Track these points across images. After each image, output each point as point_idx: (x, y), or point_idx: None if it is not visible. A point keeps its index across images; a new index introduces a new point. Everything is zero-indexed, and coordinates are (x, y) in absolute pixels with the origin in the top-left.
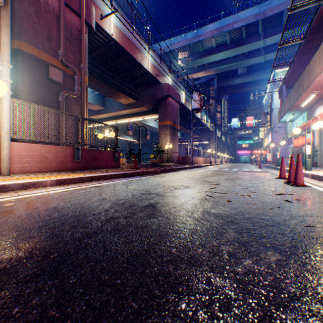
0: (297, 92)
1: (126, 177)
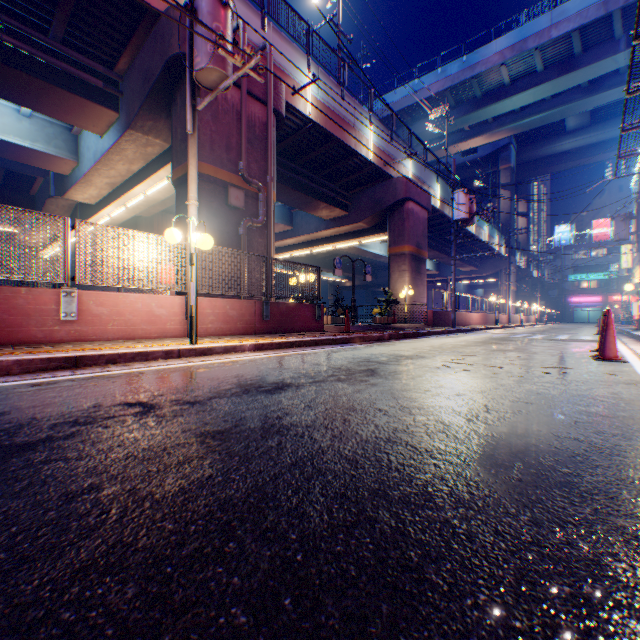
0: None
1: (335, 344)
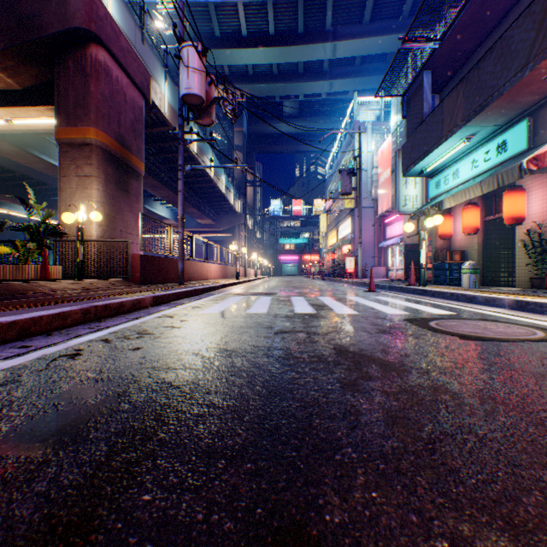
0: None
1: None
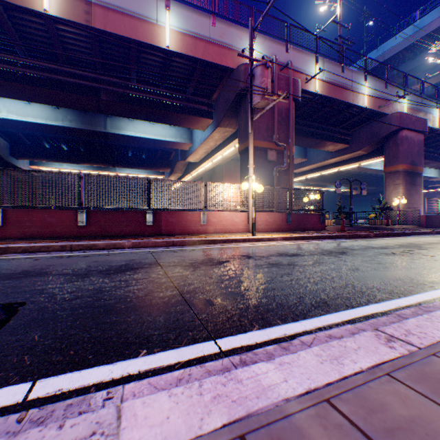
0: None
1: (330, 239)
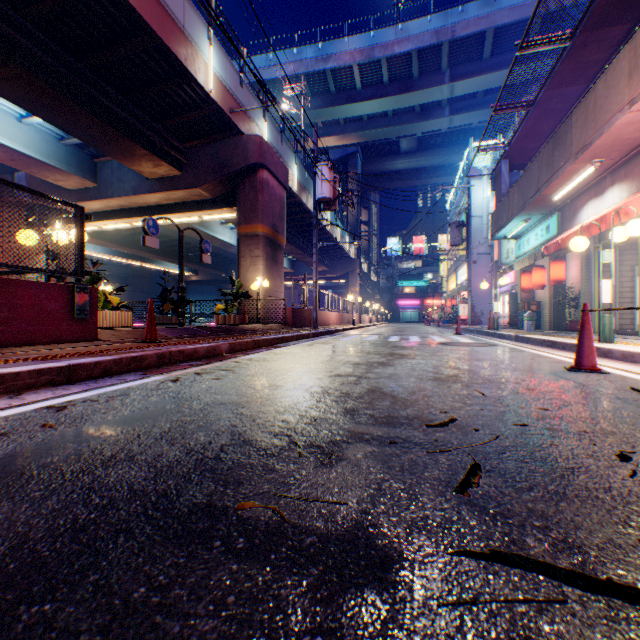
0: (549, 164)
1: (73, 382)
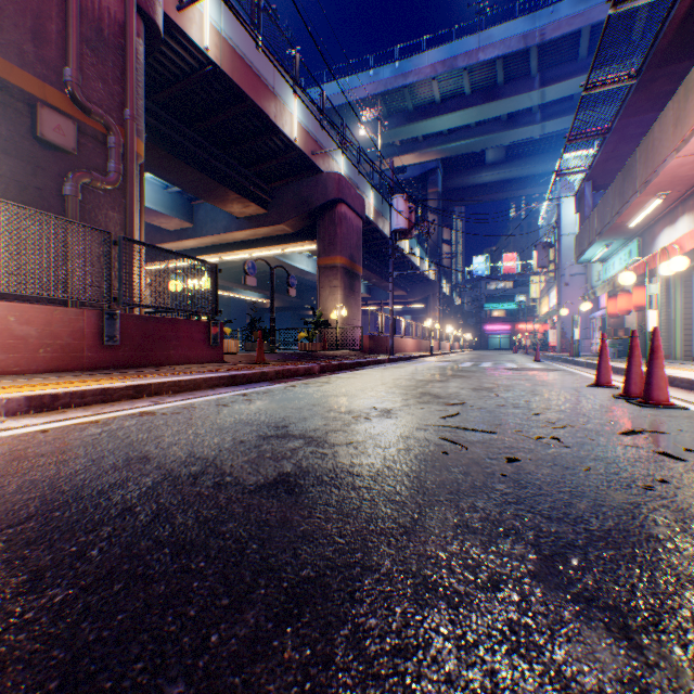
0: (620, 194)
1: (234, 385)
